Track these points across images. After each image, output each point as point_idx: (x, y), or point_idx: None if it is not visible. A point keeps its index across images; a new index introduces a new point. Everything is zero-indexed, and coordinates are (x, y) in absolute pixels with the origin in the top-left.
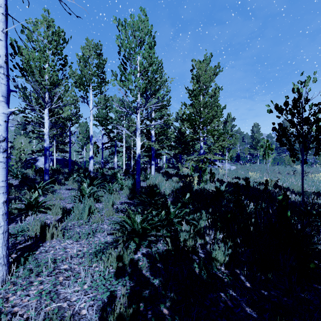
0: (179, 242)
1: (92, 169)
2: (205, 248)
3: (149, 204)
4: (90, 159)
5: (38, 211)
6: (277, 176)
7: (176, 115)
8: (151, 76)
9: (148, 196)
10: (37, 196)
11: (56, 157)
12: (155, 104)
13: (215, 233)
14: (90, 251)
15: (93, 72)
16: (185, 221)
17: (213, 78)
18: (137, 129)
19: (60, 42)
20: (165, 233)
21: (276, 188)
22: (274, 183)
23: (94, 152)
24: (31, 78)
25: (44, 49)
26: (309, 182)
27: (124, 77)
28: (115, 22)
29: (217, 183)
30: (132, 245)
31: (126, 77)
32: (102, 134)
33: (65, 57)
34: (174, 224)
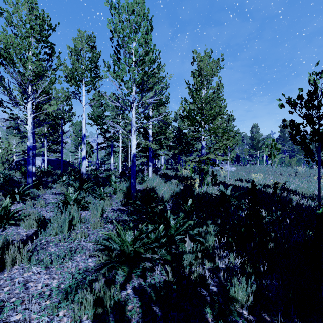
0: (183, 272)
1: (85, 171)
2: (217, 276)
3: (145, 213)
4: (82, 160)
5: (10, 223)
6: (280, 178)
7: (174, 114)
8: (149, 72)
9: (144, 202)
10: (6, 205)
11: (50, 158)
12: (153, 98)
13: (227, 253)
14: (61, 285)
15: (86, 66)
16: (189, 237)
17: (216, 71)
18: (132, 126)
19: (45, 27)
20: (164, 255)
21: (284, 191)
22: (281, 186)
23: (88, 153)
24: (10, 67)
25: (27, 35)
26: (315, 184)
27: (117, 67)
28: (106, 4)
29: (221, 187)
30: (120, 274)
31: (119, 67)
32: (97, 133)
33: (51, 45)
34: (176, 243)
